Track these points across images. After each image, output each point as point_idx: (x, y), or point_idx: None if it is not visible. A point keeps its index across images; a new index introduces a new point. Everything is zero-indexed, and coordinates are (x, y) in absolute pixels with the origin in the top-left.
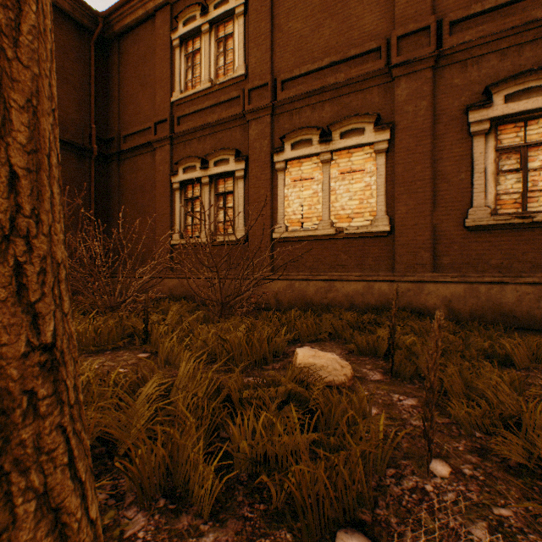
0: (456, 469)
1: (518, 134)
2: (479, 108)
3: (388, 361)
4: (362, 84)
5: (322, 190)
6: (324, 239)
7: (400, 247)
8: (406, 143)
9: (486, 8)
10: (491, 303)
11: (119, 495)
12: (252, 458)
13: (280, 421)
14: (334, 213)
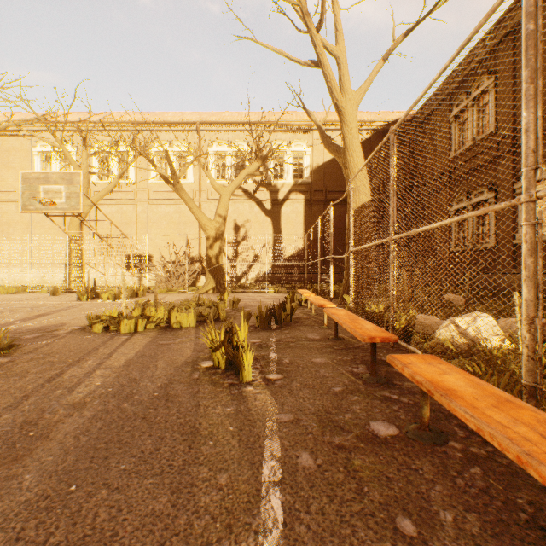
0: None
1: None
2: None
3: None
4: None
5: None
6: None
7: None
8: None
9: None
10: None
11: None
12: None
13: None
14: None
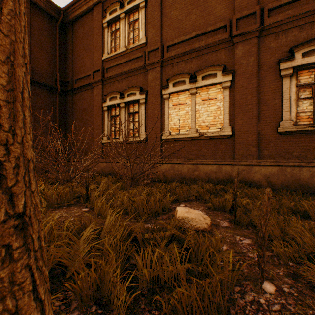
0: (279, 288)
1: (310, 76)
2: (286, 61)
3: (232, 214)
4: (215, 47)
5: (191, 111)
6: (192, 139)
7: (238, 144)
8: (241, 82)
9: (290, 1)
10: (294, 178)
11: (68, 303)
12: (150, 279)
13: (167, 253)
14: (198, 124)
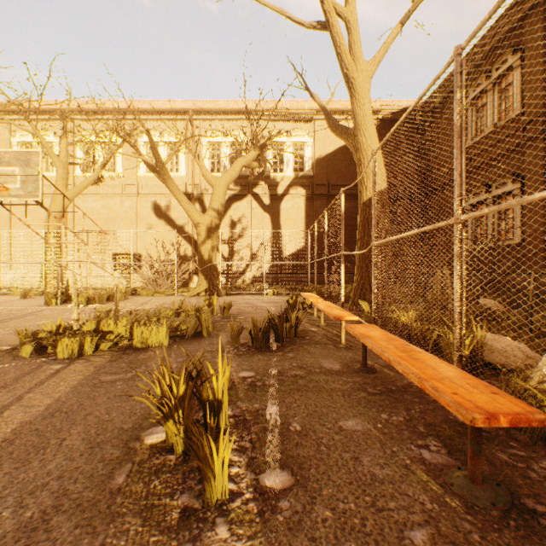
0: None
1: None
2: None
3: None
4: None
5: None
6: None
7: None
8: None
9: None
10: None
11: None
12: None
13: None
14: None
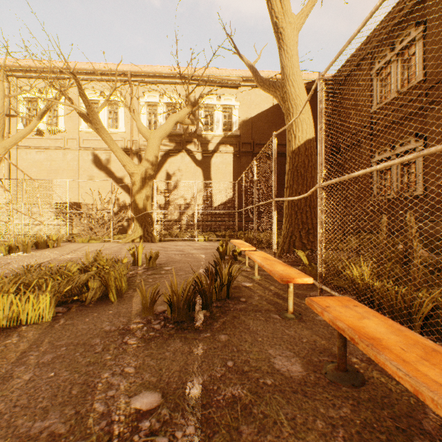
0: None
1: None
2: None
3: None
4: None
5: None
6: None
7: None
8: None
9: None
10: None
11: None
12: None
13: None
14: None
